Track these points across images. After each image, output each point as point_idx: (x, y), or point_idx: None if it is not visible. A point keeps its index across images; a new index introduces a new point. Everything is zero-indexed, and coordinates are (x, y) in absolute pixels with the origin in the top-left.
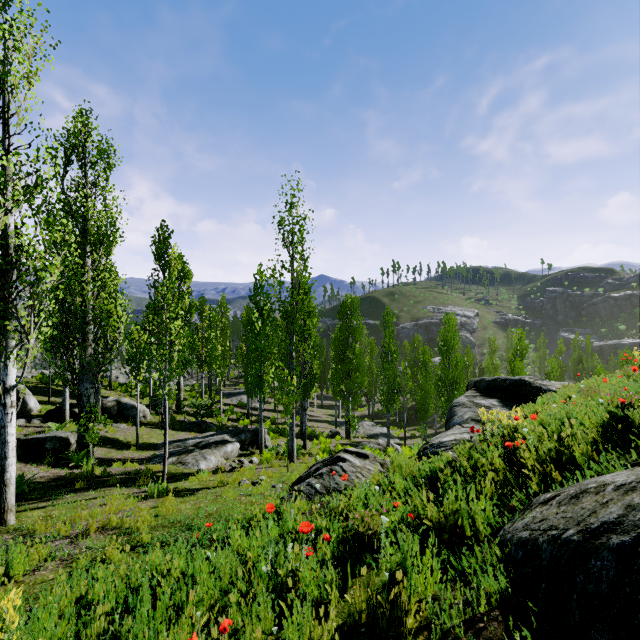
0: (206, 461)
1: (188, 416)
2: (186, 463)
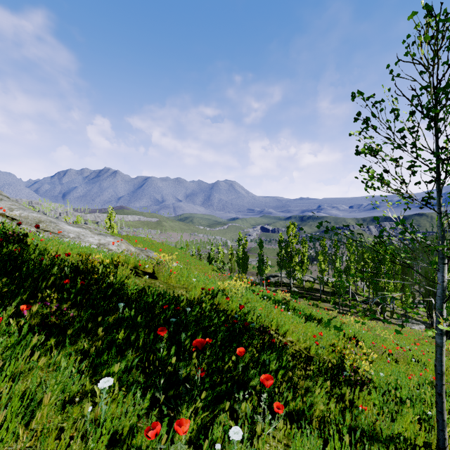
0: (414, 327)
1: (398, 310)
2: (408, 325)
